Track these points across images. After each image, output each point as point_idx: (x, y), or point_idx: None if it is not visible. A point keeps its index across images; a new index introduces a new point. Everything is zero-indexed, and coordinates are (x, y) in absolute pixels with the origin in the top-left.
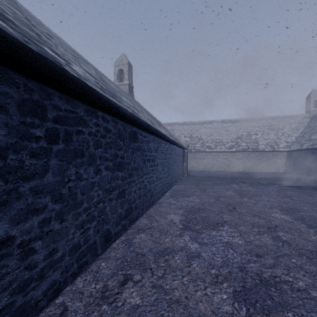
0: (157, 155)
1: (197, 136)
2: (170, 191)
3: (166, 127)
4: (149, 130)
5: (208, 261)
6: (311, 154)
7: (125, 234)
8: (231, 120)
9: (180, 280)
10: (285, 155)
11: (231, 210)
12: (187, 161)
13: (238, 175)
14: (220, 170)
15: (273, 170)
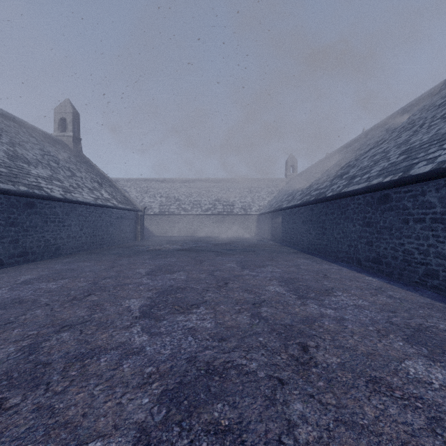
0: (69, 218)
1: (175, 196)
2: (94, 250)
3: (120, 187)
4: (50, 199)
5: (56, 268)
6: (265, 218)
7: (18, 266)
8: (215, 179)
9: (32, 272)
10: (256, 219)
11: (119, 256)
12: (142, 224)
13: (198, 238)
14: (196, 235)
15: (246, 233)
